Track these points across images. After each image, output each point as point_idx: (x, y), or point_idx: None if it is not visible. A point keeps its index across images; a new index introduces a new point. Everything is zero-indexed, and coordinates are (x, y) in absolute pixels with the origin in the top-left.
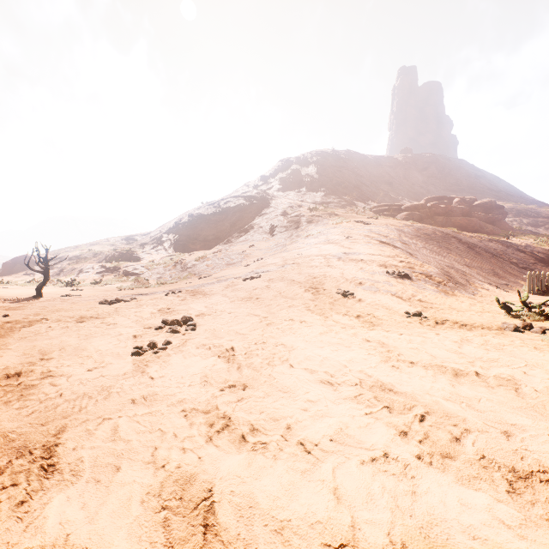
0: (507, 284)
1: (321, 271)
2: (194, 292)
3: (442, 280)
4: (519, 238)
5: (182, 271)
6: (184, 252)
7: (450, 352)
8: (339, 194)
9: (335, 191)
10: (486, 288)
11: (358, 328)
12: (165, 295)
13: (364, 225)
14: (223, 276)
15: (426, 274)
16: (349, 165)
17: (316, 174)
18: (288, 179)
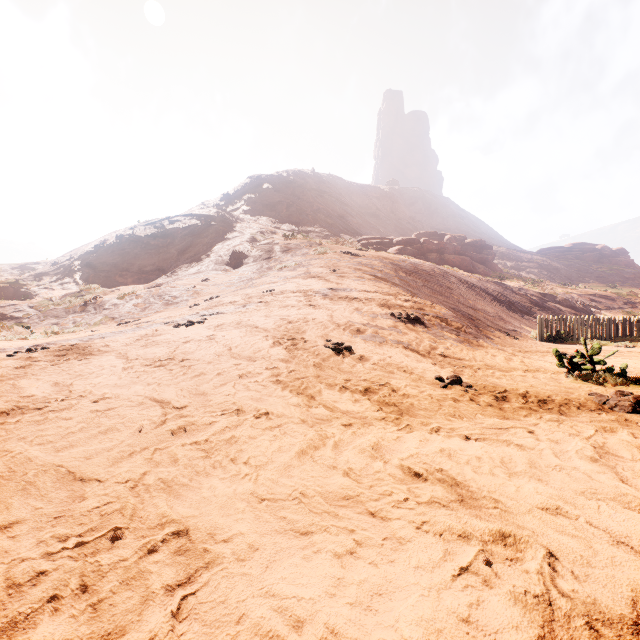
0: (515, 330)
1: (300, 313)
2: (68, 350)
3: (460, 325)
4: (510, 281)
5: (94, 314)
6: (106, 287)
7: (634, 509)
8: (321, 222)
9: (317, 219)
10: (498, 335)
11: (377, 423)
12: (6, 356)
13: (353, 256)
14: (149, 321)
15: (441, 317)
16: (332, 191)
17: (294, 197)
18: (259, 200)
